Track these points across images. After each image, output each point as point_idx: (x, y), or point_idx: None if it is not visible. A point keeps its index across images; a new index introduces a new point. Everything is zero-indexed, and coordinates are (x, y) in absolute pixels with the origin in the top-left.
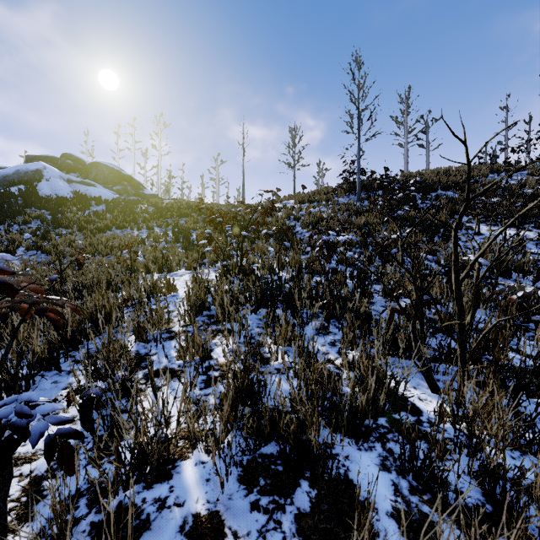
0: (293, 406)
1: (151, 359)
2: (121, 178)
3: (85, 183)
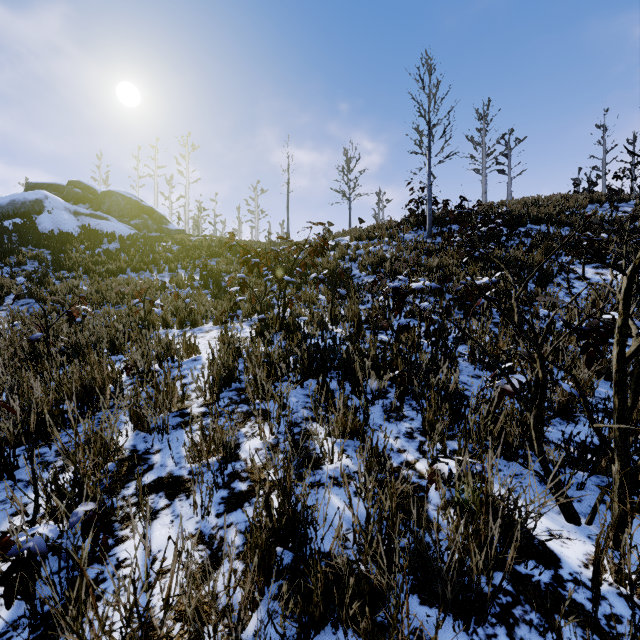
0: (359, 553)
1: (138, 477)
2: (141, 210)
3: (96, 216)
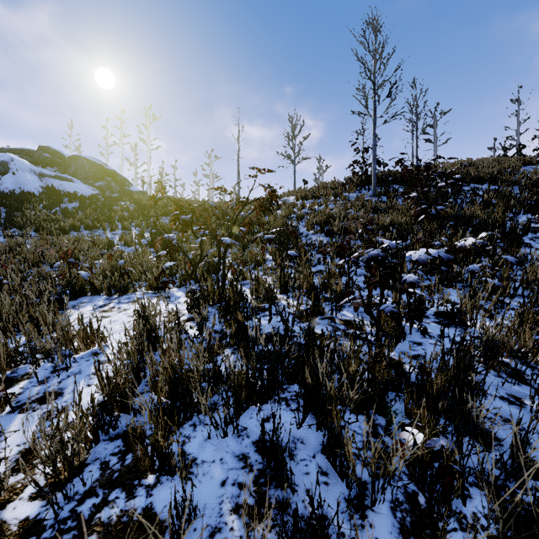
0: None
1: None
2: (104, 173)
3: (61, 178)
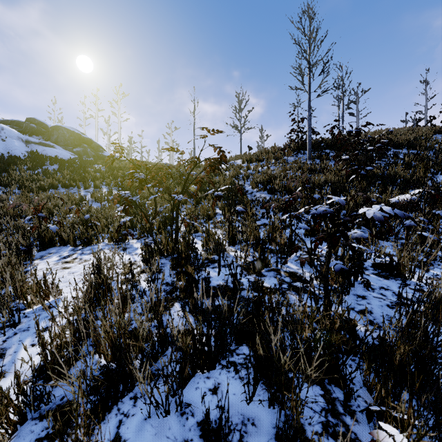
0: None
1: None
2: (81, 141)
3: (44, 144)
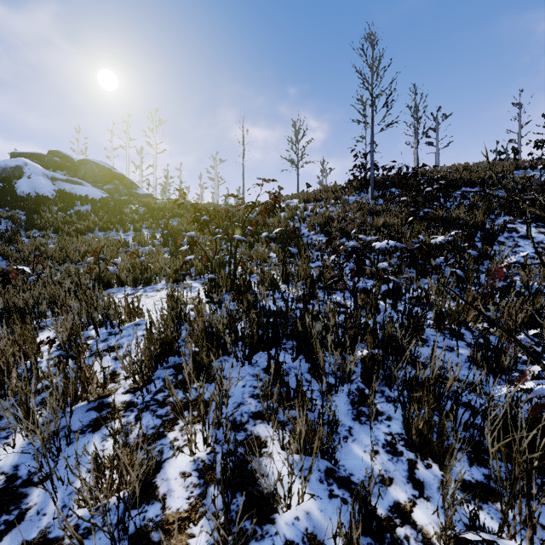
0: None
1: None
2: (113, 176)
3: (72, 181)
